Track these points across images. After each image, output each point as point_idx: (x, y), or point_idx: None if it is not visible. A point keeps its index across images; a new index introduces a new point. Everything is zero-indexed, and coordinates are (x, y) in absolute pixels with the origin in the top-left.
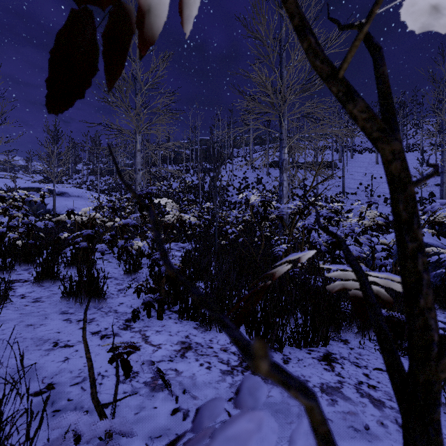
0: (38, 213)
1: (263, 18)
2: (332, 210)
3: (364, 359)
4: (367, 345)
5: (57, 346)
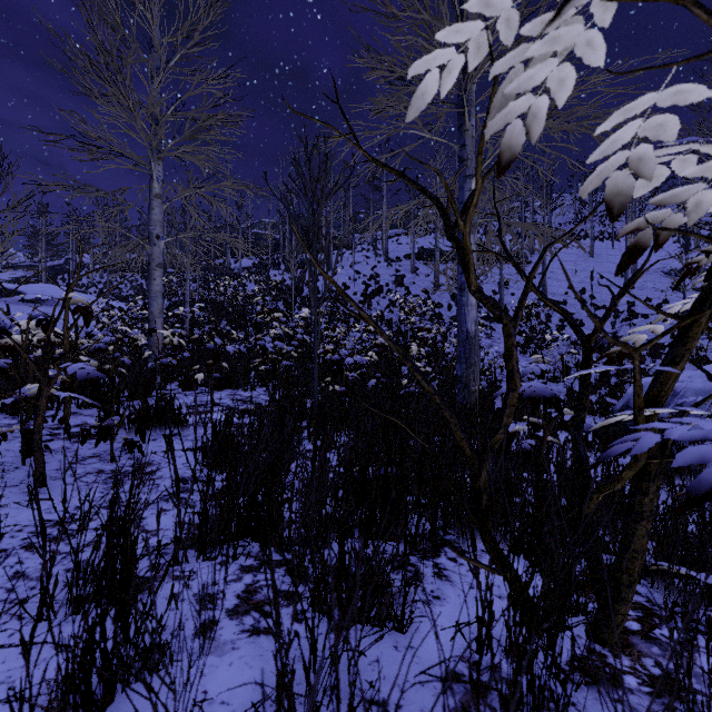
0: None
1: None
2: None
3: None
4: None
5: None
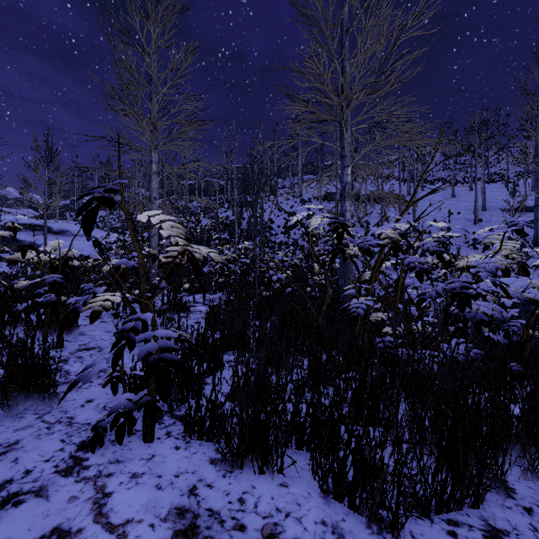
0: None
1: None
2: (438, 243)
3: None
4: None
5: None
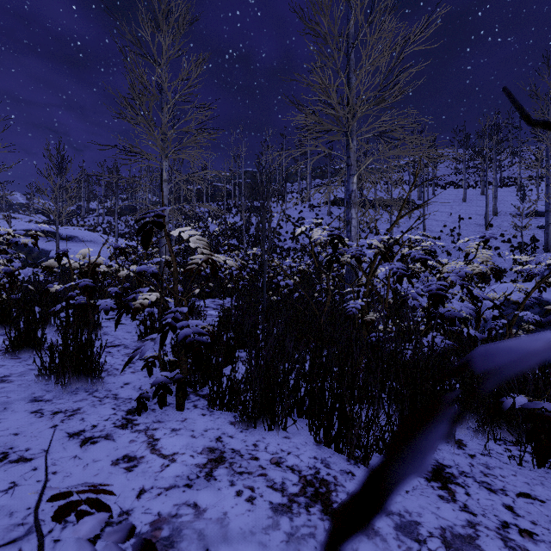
0: (39, 262)
1: (325, 5)
2: (425, 251)
3: (496, 475)
4: (493, 450)
5: (5, 461)
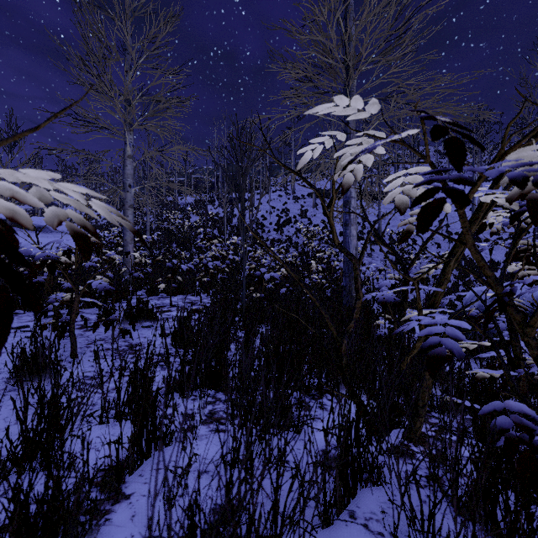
0: None
1: None
2: None
3: None
4: None
5: None
